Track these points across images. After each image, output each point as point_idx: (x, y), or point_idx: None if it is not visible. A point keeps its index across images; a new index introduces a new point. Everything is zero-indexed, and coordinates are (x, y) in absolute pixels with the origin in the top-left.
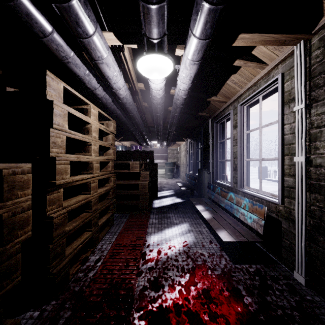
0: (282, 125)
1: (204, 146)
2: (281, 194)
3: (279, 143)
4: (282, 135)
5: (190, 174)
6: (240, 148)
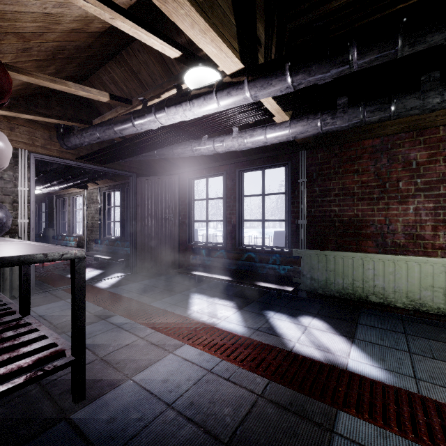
0: (83, 211)
1: (49, 211)
2: (83, 233)
3: (82, 217)
4: (83, 214)
5: None
6: (72, 216)
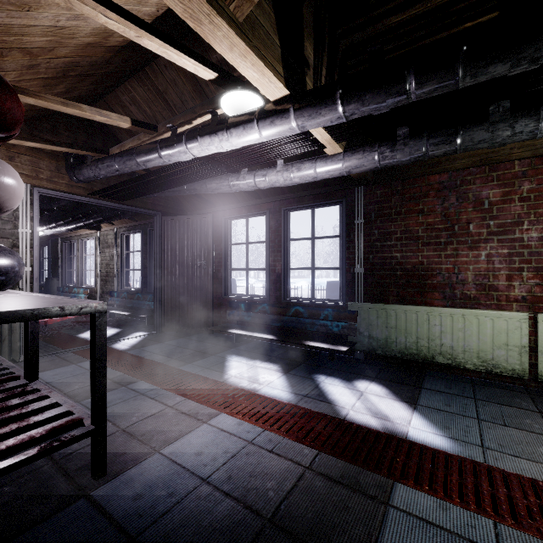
0: (96, 257)
1: (53, 257)
2: (95, 284)
3: (95, 264)
4: (95, 261)
5: None
6: (82, 263)
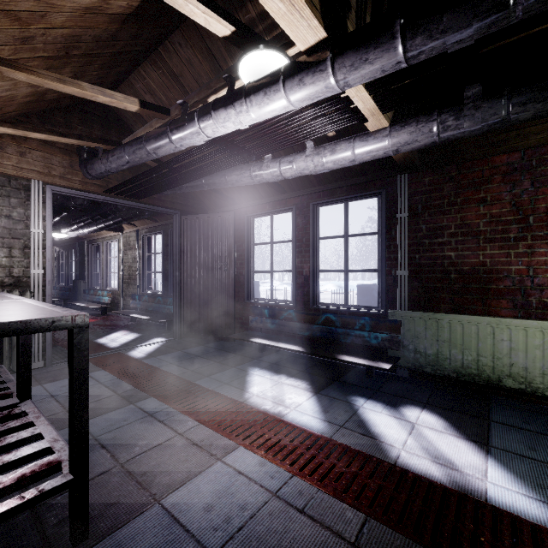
0: (119, 259)
1: (80, 260)
2: (118, 286)
3: (118, 267)
4: (119, 263)
5: (62, 287)
6: (106, 266)
